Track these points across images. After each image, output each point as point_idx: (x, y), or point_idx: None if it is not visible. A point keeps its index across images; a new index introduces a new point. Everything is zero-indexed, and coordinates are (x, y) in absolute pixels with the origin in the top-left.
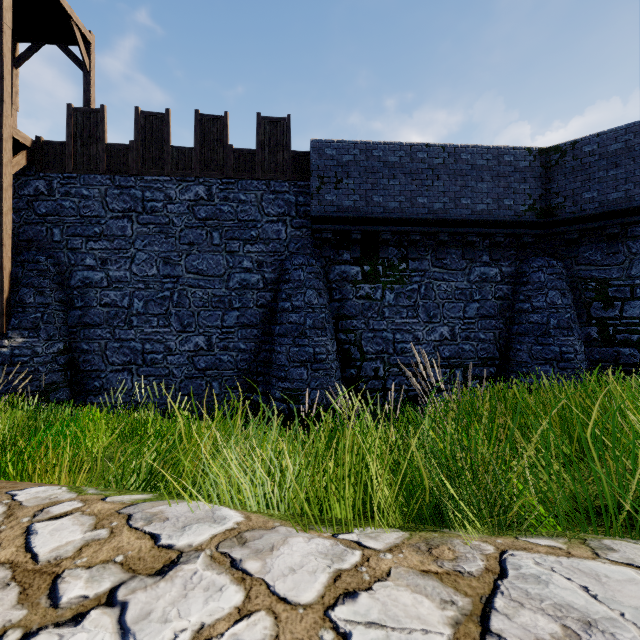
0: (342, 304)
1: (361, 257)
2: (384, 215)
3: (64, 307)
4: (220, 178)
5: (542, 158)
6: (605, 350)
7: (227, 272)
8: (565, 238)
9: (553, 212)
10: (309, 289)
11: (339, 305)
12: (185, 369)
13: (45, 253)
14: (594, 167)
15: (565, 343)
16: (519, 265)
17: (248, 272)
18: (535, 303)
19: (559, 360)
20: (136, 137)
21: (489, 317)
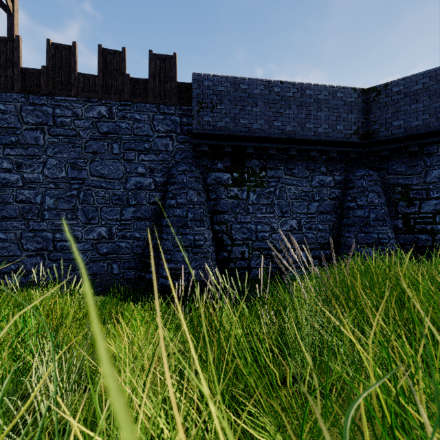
0: (217, 202)
1: (231, 166)
2: (249, 134)
3: None
4: (119, 101)
5: (363, 96)
6: (408, 236)
7: (125, 176)
8: (379, 155)
9: (371, 136)
10: (190, 190)
11: (214, 203)
12: (90, 254)
13: None
14: (401, 102)
15: (381, 231)
16: (347, 174)
17: (142, 176)
18: (359, 202)
19: (377, 244)
20: (47, 63)
21: (325, 213)
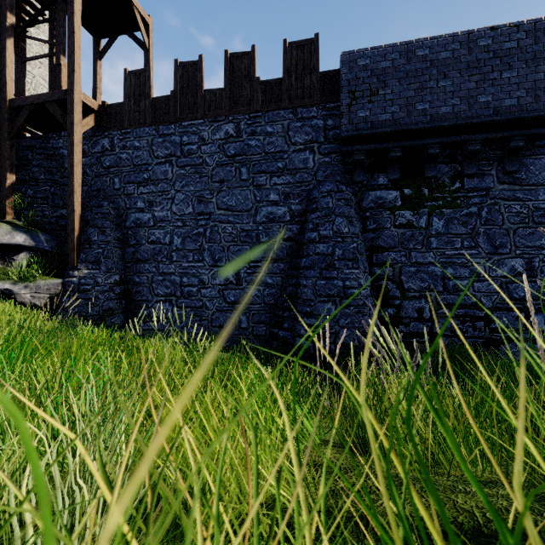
0: (377, 234)
1: (400, 179)
2: (431, 124)
3: (121, 245)
4: (248, 113)
5: None
6: None
7: (254, 206)
8: None
9: None
10: (338, 217)
11: (373, 236)
12: (216, 302)
13: (108, 200)
14: None
15: None
16: None
17: (274, 205)
18: None
19: None
20: (175, 87)
21: None
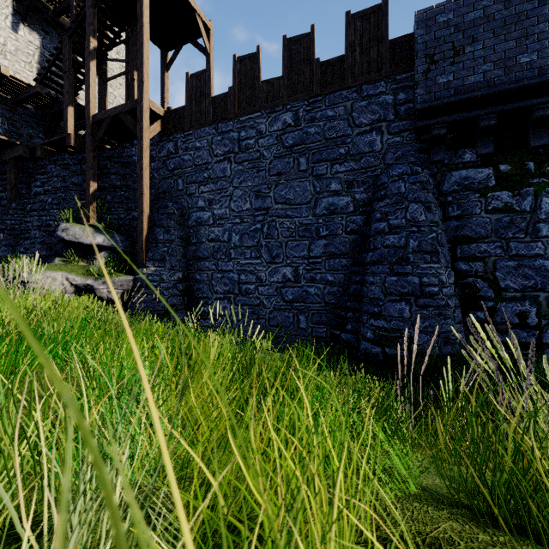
0: (462, 222)
1: (494, 153)
2: (540, 78)
3: (184, 243)
4: (307, 99)
5: None
6: None
7: (314, 198)
8: None
9: None
10: (412, 203)
11: (457, 224)
12: (274, 300)
13: (173, 201)
14: None
15: None
16: None
17: (336, 195)
18: None
19: None
20: (233, 83)
21: None
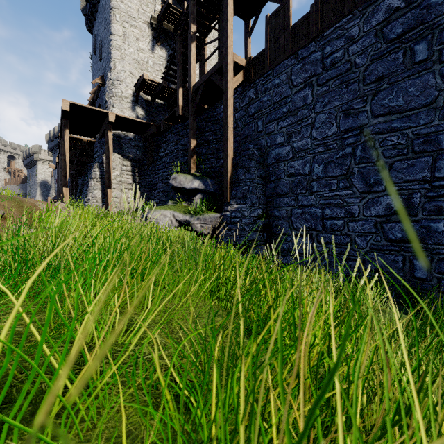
0: None
1: None
2: None
3: (263, 181)
4: None
5: None
6: None
7: (442, 94)
8: None
9: None
10: None
11: None
12: (371, 238)
13: (253, 143)
14: None
15: None
16: None
17: None
18: None
19: None
20: None
21: None
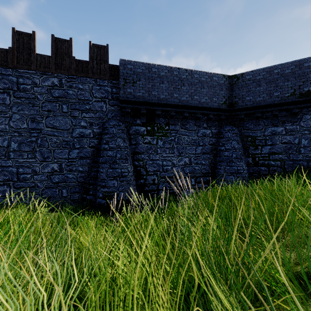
0: (136, 146)
1: (146, 122)
2: (157, 101)
3: None
4: (67, 75)
5: (229, 80)
6: (255, 168)
7: (71, 128)
8: (238, 117)
9: (234, 105)
10: (118, 138)
11: (135, 147)
12: (45, 183)
13: None
14: (250, 85)
15: (239, 165)
16: (219, 129)
17: (84, 128)
18: (226, 147)
19: (237, 173)
20: (12, 45)
21: (206, 153)
